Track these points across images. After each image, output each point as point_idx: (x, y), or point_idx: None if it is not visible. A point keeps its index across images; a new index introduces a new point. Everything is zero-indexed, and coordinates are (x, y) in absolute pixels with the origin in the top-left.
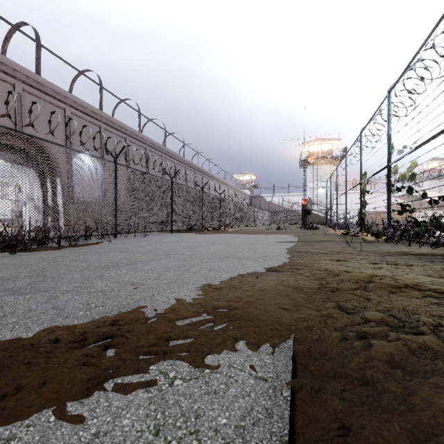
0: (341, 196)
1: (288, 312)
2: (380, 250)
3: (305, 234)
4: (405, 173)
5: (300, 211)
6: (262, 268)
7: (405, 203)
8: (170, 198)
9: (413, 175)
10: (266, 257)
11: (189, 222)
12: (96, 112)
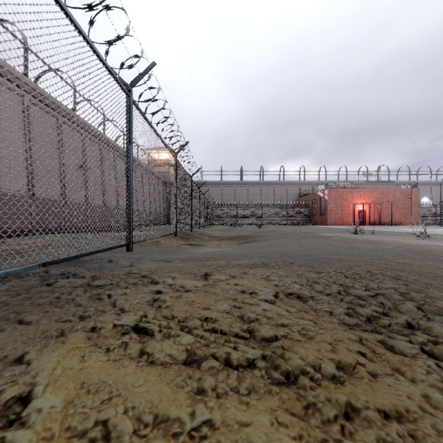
0: None
1: None
2: None
3: None
4: None
5: None
6: None
7: None
8: None
9: None
10: None
11: None
12: (428, 182)
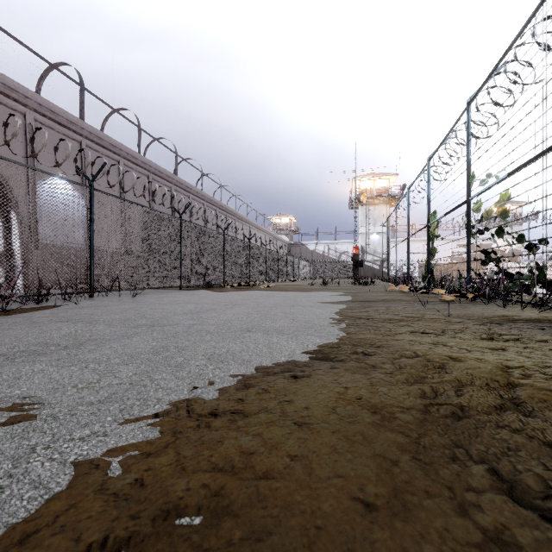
0: (398, 245)
1: (382, 529)
2: (473, 315)
3: (360, 291)
4: (491, 210)
5: (350, 263)
6: (304, 351)
7: (472, 253)
8: (178, 241)
9: (503, 211)
10: (310, 328)
11: (206, 275)
12: (73, 122)
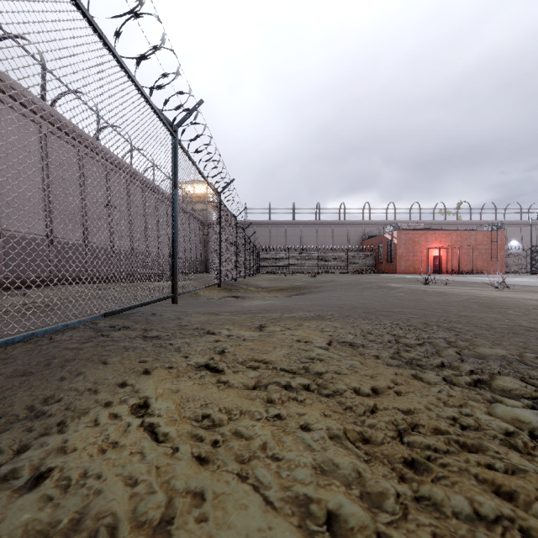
0: None
1: None
2: None
3: None
4: None
5: None
6: None
7: None
8: None
9: None
10: None
11: None
12: (518, 222)
